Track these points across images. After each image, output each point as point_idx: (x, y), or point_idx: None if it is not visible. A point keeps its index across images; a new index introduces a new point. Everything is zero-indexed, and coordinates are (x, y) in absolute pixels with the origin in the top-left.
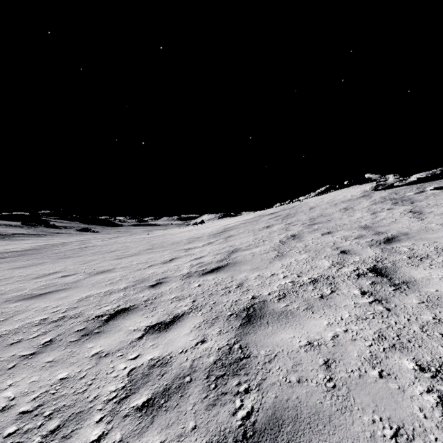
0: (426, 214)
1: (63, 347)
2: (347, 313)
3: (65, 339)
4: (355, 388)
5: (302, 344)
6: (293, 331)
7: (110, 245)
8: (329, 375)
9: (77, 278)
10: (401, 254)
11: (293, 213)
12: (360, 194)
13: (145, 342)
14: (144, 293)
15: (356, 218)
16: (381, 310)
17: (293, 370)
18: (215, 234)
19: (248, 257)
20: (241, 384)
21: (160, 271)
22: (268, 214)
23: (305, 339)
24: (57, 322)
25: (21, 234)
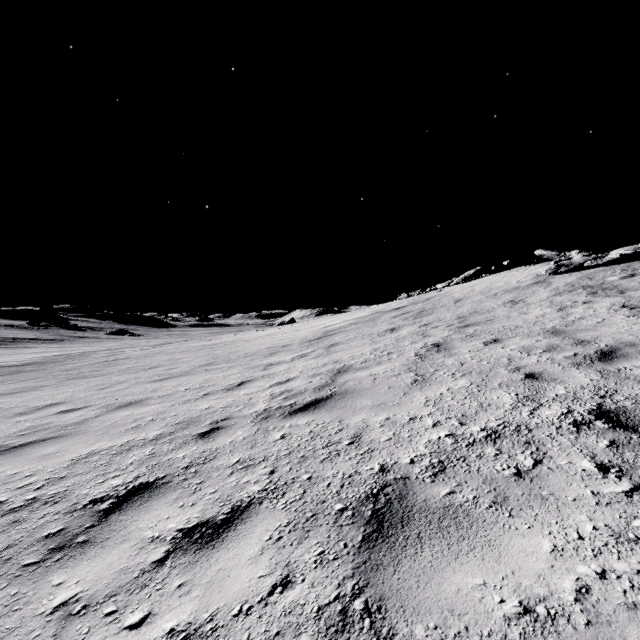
0: None
1: (5, 580)
2: (588, 520)
3: (16, 558)
4: None
5: (509, 611)
6: (480, 566)
7: (151, 357)
8: None
9: (85, 416)
10: None
11: (430, 308)
12: (532, 279)
13: (166, 577)
14: (186, 451)
15: (533, 316)
16: None
17: None
18: (311, 340)
19: (365, 383)
20: None
21: (219, 405)
22: (390, 309)
23: (513, 595)
24: (18, 511)
25: (26, 339)
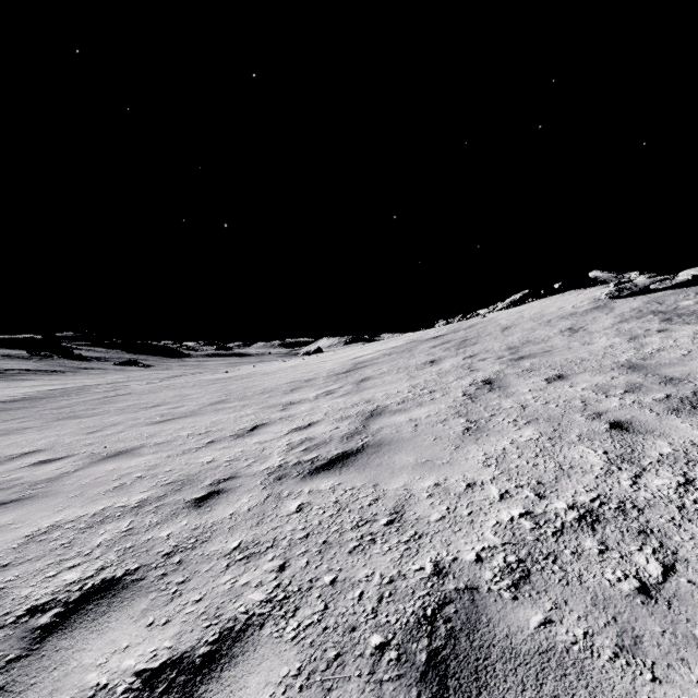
0: None
1: None
2: None
3: None
4: None
5: None
6: None
7: (156, 392)
8: None
9: (63, 469)
10: None
11: (474, 337)
12: (590, 304)
13: None
14: (173, 526)
15: (600, 347)
16: None
17: None
18: (339, 374)
19: (405, 431)
20: None
21: (225, 458)
22: (428, 338)
23: None
24: None
25: (25, 370)
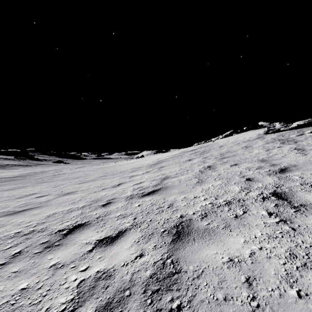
0: (307, 151)
1: (28, 258)
2: (259, 231)
3: (31, 251)
4: (278, 309)
5: (224, 260)
6: (216, 247)
7: (75, 173)
8: (252, 293)
9: (49, 198)
10: (294, 181)
11: (208, 150)
12: (256, 136)
13: (94, 255)
14: (97, 211)
15: (254, 153)
16: (288, 229)
17: (219, 287)
18: (151, 165)
19: (176, 183)
20: (174, 300)
21: (110, 193)
22: (189, 150)
23: (227, 256)
24: (27, 235)
25: (14, 165)
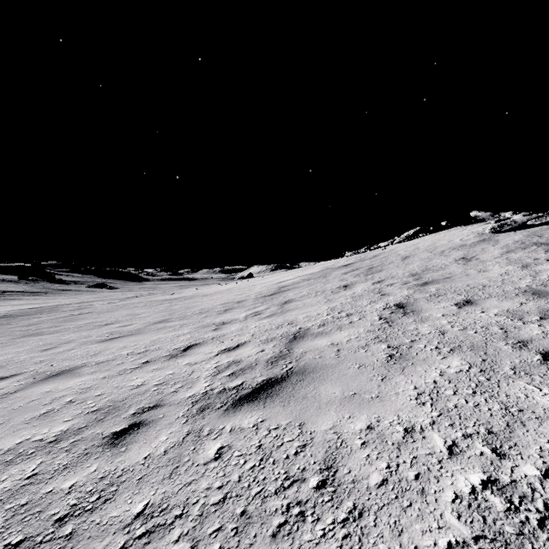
0: None
1: None
2: None
3: None
4: None
5: None
6: None
7: (113, 311)
8: None
9: (5, 389)
10: None
11: (379, 265)
12: (475, 237)
13: None
14: (79, 473)
15: (496, 274)
16: None
17: None
18: (265, 296)
19: (328, 357)
20: None
21: (155, 381)
22: (339, 266)
23: None
24: None
25: (15, 291)
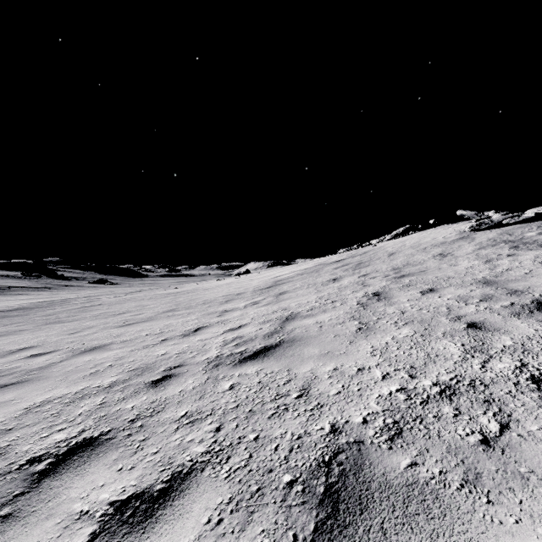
0: None
1: None
2: None
3: None
4: None
5: None
6: None
7: (122, 303)
8: None
9: (51, 360)
10: None
11: (367, 261)
12: (456, 235)
13: None
14: (136, 401)
15: (463, 268)
16: None
17: None
18: (262, 289)
19: (312, 331)
20: None
21: (175, 351)
22: (332, 262)
23: None
24: None
25: (19, 287)
